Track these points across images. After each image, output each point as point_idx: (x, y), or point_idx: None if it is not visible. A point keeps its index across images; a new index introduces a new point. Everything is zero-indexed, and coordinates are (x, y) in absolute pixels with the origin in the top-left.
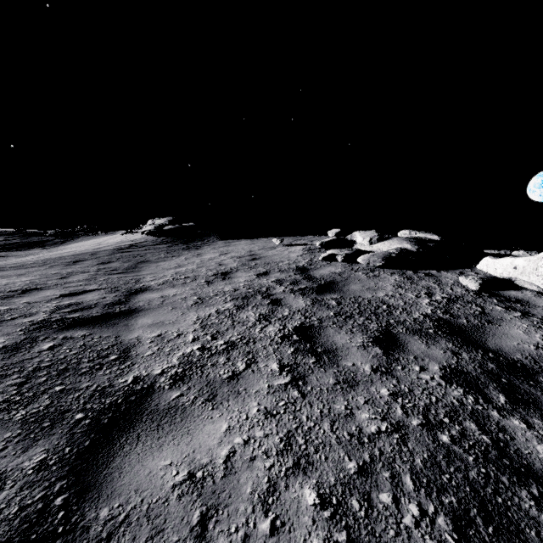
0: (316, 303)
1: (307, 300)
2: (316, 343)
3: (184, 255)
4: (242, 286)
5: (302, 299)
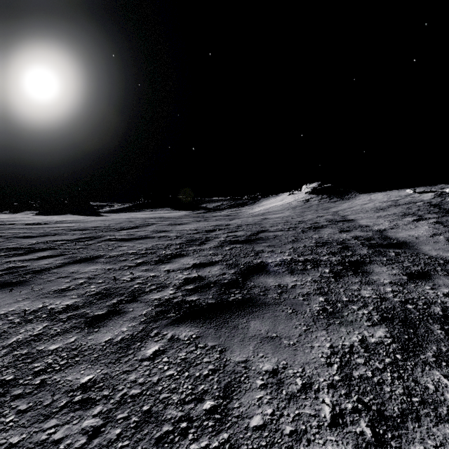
0: (444, 216)
1: (439, 215)
2: (444, 224)
3: (345, 203)
4: (397, 212)
5: (436, 215)
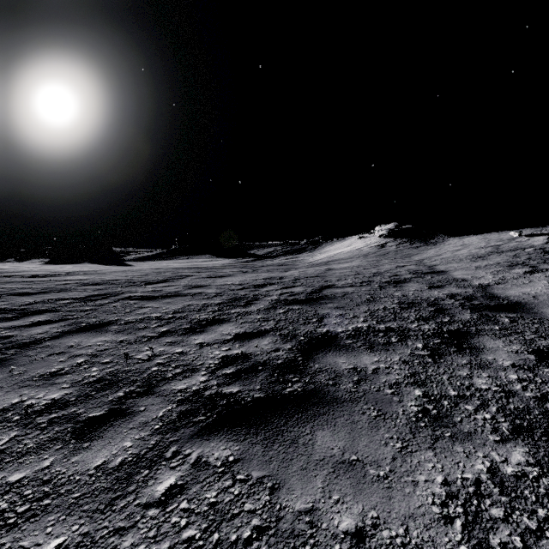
0: None
1: None
2: None
3: (431, 249)
4: (501, 262)
5: None
